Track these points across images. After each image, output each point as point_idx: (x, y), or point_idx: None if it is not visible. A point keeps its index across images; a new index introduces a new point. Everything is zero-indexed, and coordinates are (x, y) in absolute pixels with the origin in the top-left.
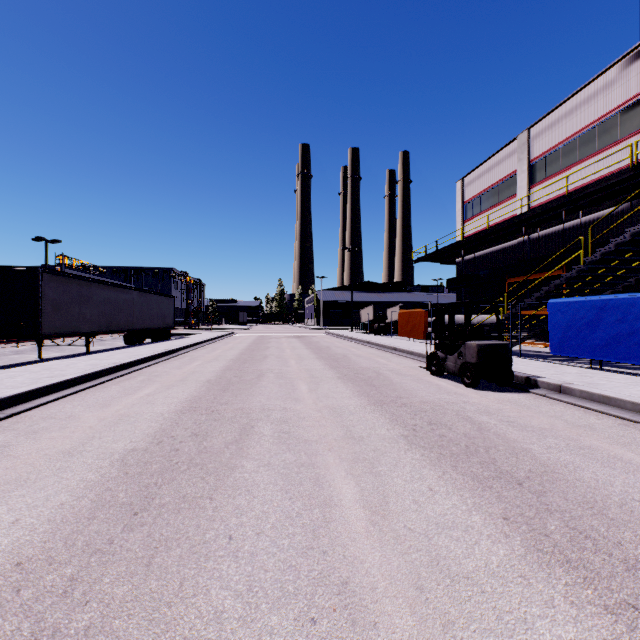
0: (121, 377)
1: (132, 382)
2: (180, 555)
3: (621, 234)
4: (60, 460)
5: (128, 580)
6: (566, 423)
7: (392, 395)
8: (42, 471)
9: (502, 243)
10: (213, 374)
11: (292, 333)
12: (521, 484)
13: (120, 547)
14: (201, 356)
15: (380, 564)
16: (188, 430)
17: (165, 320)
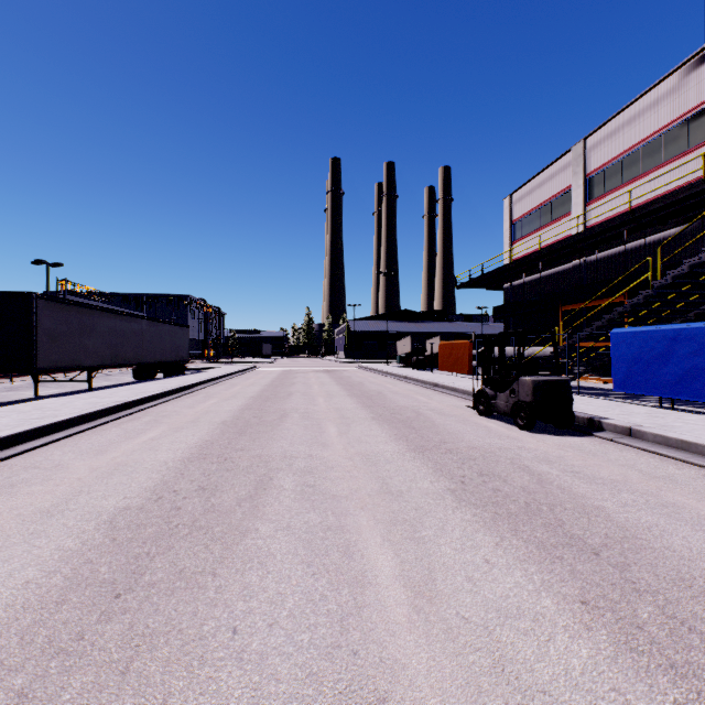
0: (124, 418)
1: (136, 424)
2: (167, 657)
3: (690, 256)
4: (35, 522)
5: (95, 696)
6: (641, 474)
7: (435, 439)
8: (11, 537)
9: (555, 266)
10: (229, 414)
11: (321, 367)
12: (598, 554)
13: (91, 645)
14: (218, 393)
15: (428, 671)
16: (194, 483)
17: (179, 352)
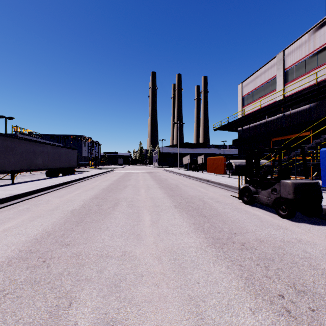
0: (8, 206)
1: (10, 212)
2: None
3: None
4: None
5: None
6: None
7: (225, 229)
8: None
9: (266, 118)
10: (81, 203)
11: (146, 170)
12: None
13: None
14: (84, 186)
15: None
16: None
17: (71, 163)
